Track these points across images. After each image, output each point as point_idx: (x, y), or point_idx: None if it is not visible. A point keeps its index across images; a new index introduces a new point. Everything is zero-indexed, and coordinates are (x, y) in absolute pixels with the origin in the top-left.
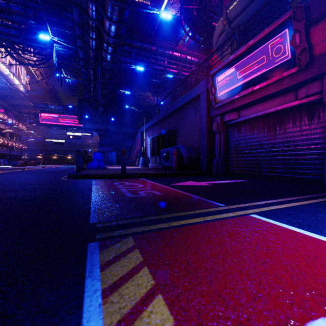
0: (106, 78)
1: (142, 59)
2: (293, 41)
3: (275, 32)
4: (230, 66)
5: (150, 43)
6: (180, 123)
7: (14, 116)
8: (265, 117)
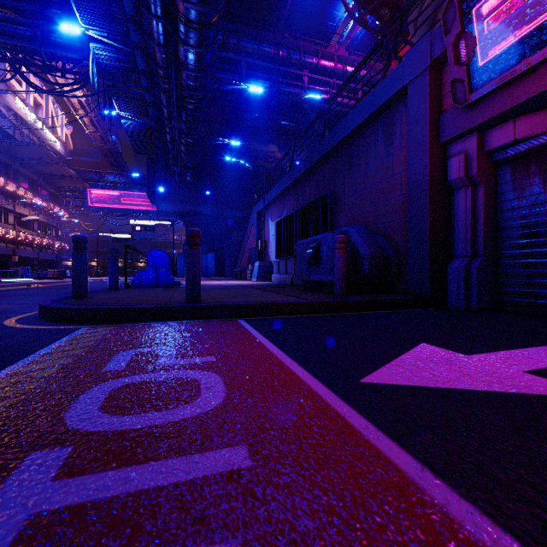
0: (189, 108)
1: (261, 75)
2: None
3: None
4: None
5: (275, 44)
6: (344, 179)
7: (47, 195)
8: None
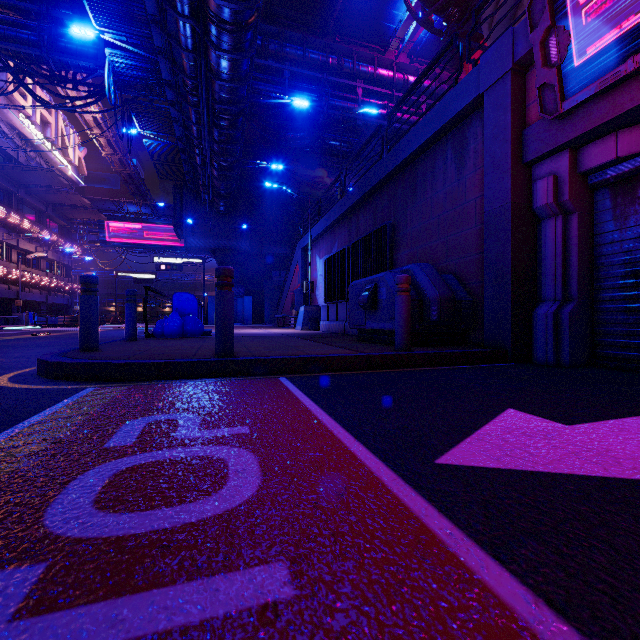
0: (223, 125)
1: (307, 87)
2: None
3: None
4: None
5: (323, 50)
6: (407, 208)
7: (57, 229)
8: None
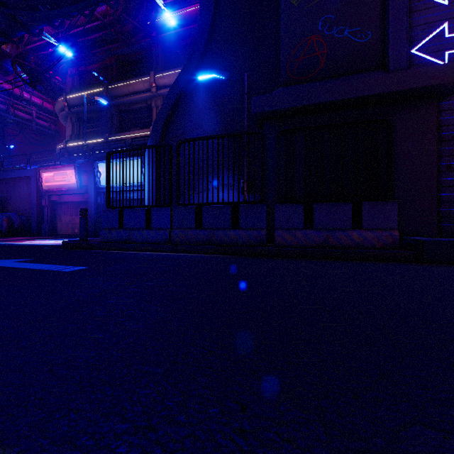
0: None
1: None
2: (76, 176)
3: (70, 168)
4: (51, 171)
5: None
6: (11, 192)
7: None
8: (74, 203)
